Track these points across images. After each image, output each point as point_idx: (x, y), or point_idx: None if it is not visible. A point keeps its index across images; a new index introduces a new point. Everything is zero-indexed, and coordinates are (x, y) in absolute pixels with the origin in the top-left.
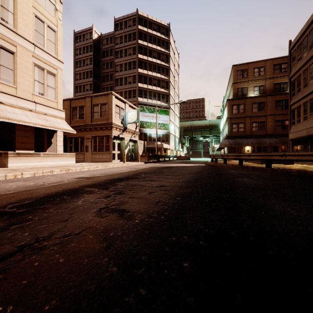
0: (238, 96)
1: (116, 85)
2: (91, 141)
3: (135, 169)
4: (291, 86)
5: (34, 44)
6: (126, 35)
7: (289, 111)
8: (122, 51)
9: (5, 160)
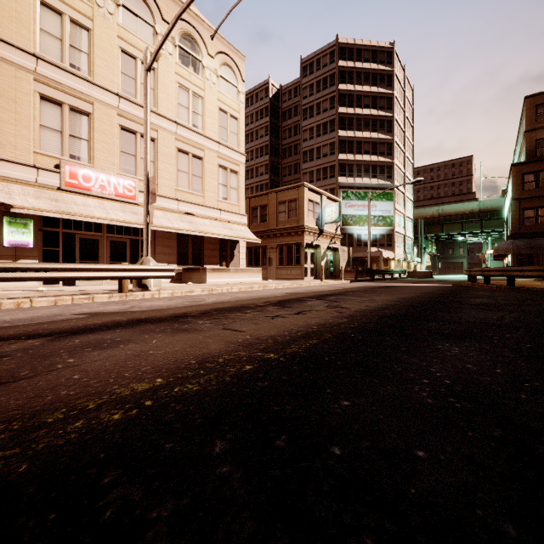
0: (538, 155)
1: (303, 162)
2: (275, 251)
3: (340, 288)
4: None
5: (219, 142)
6: (320, 82)
7: None
8: (312, 108)
9: (203, 275)
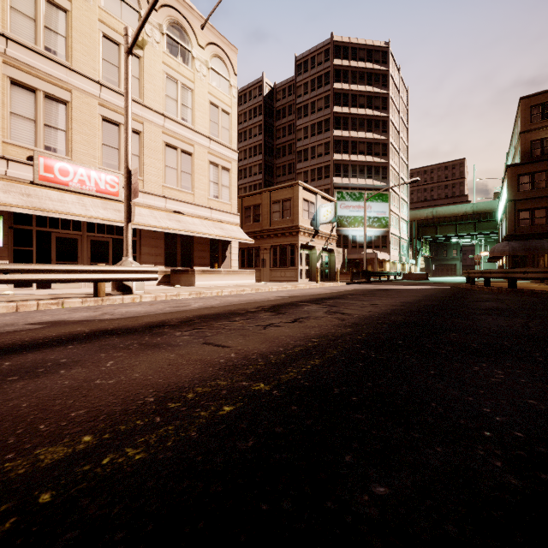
0: (533, 156)
1: (297, 162)
2: (269, 253)
3: (337, 291)
4: None
5: (209, 137)
6: (314, 80)
7: None
8: (307, 106)
9: (192, 277)
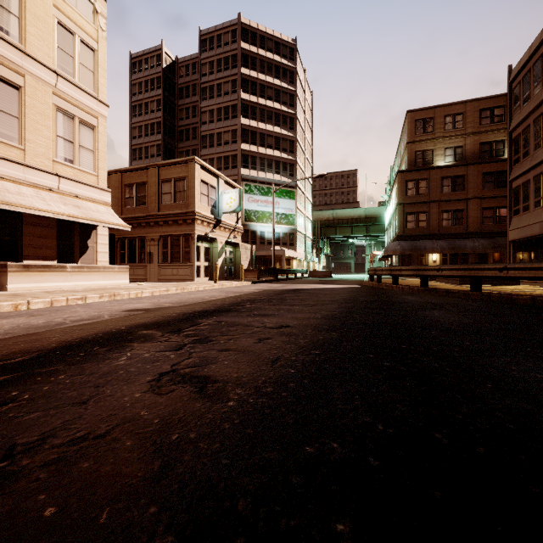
0: (417, 165)
1: (202, 147)
2: (157, 245)
3: (235, 295)
4: (512, 147)
5: (56, 72)
6: (221, 60)
7: (508, 192)
8: (212, 88)
9: (2, 277)
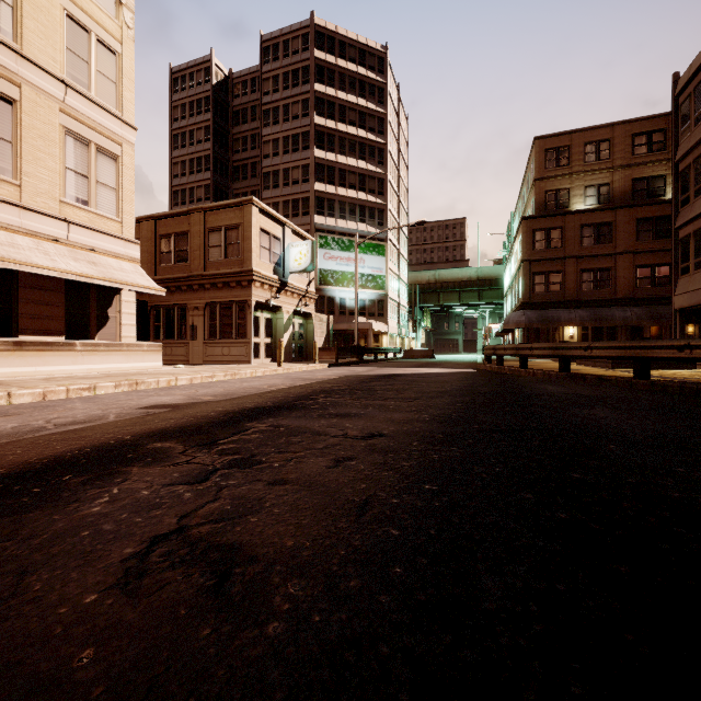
0: (547, 210)
1: (264, 188)
2: (203, 315)
3: (305, 383)
4: (679, 183)
5: (65, 82)
6: (288, 74)
7: (673, 243)
8: (277, 110)
9: None
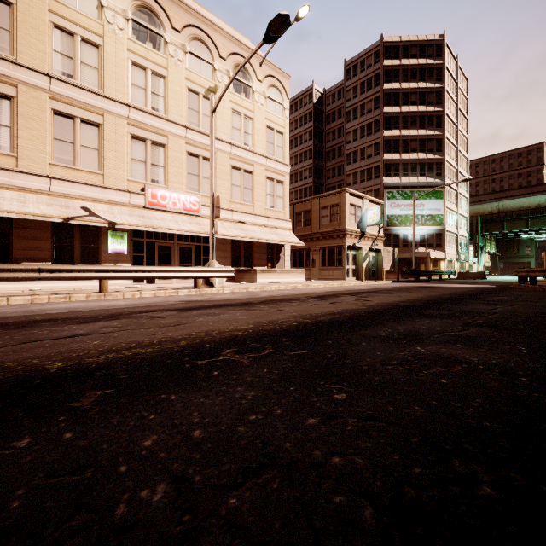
0: None
1: (347, 164)
2: (318, 254)
3: (377, 288)
4: None
5: (266, 157)
6: (364, 83)
7: None
8: (356, 109)
9: (253, 276)
